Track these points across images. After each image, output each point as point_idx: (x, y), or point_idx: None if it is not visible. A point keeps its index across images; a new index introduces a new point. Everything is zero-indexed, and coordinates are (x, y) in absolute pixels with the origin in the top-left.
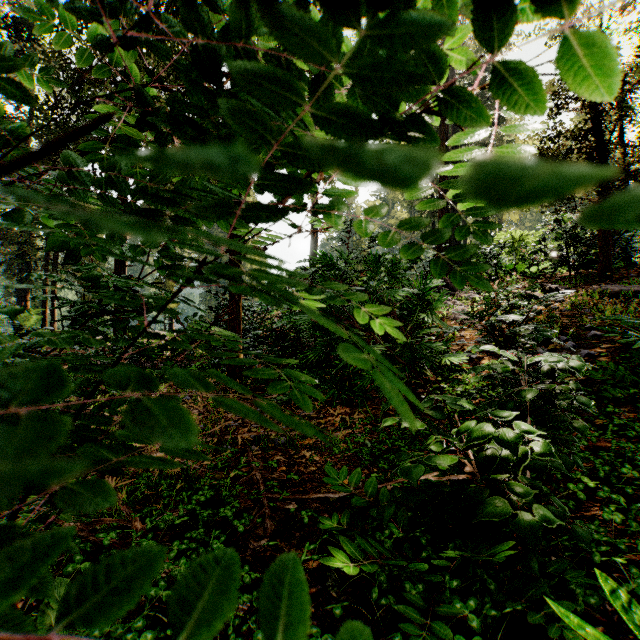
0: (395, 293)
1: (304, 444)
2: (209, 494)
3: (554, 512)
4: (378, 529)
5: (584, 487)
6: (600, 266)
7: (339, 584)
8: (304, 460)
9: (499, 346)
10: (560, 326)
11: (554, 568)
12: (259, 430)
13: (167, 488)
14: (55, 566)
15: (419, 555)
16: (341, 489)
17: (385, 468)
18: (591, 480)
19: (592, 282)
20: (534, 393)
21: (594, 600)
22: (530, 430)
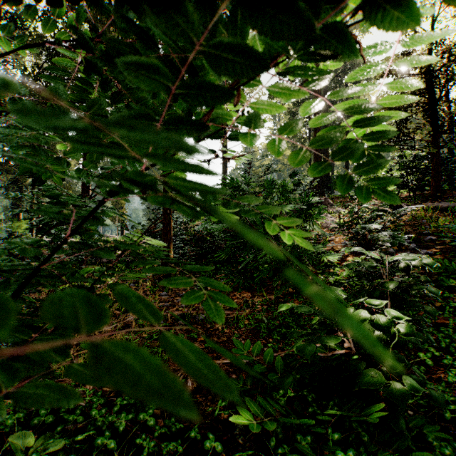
0: (286, 208)
1: None
2: None
3: (415, 380)
4: (274, 388)
5: (431, 356)
6: (432, 189)
7: (244, 432)
8: (217, 332)
9: (363, 247)
10: (404, 232)
11: (414, 423)
12: (184, 309)
13: None
14: (27, 416)
15: (306, 410)
16: (246, 358)
17: (278, 339)
18: (434, 349)
19: (426, 200)
20: (395, 284)
21: (448, 451)
22: (397, 316)
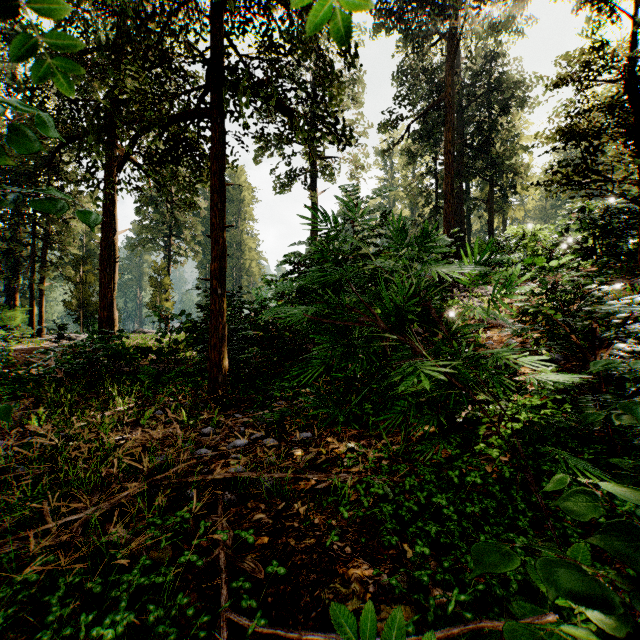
0: (443, 270)
1: (298, 490)
2: (123, 622)
3: None
4: None
5: None
6: None
7: None
8: (296, 523)
9: (585, 354)
10: None
11: None
12: (236, 468)
13: (56, 603)
14: None
15: None
16: None
17: (425, 554)
18: None
19: (629, 276)
20: None
21: None
22: None
